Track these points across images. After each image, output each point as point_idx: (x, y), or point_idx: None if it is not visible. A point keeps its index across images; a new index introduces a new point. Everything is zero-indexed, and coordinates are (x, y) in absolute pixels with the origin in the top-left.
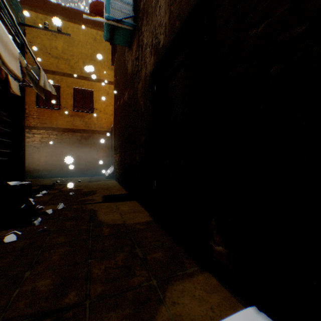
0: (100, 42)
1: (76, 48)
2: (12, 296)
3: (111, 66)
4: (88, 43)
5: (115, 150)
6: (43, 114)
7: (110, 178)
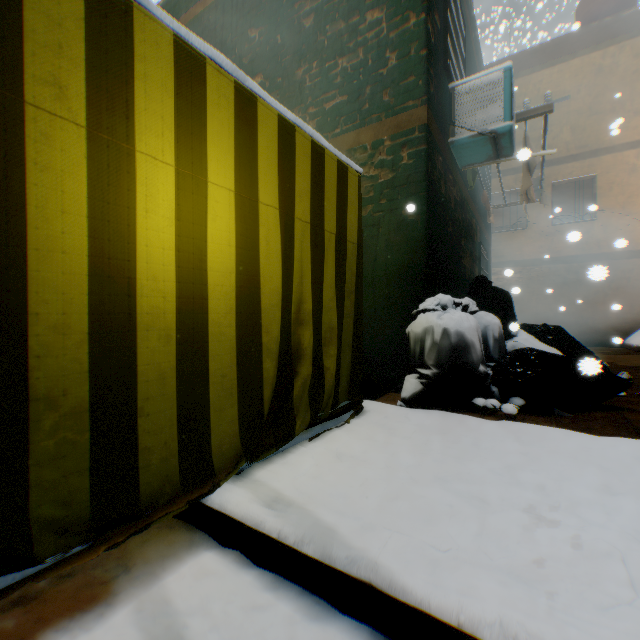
0: (608, 71)
1: (555, 109)
2: None
3: None
4: (580, 88)
5: None
6: (497, 243)
7: None
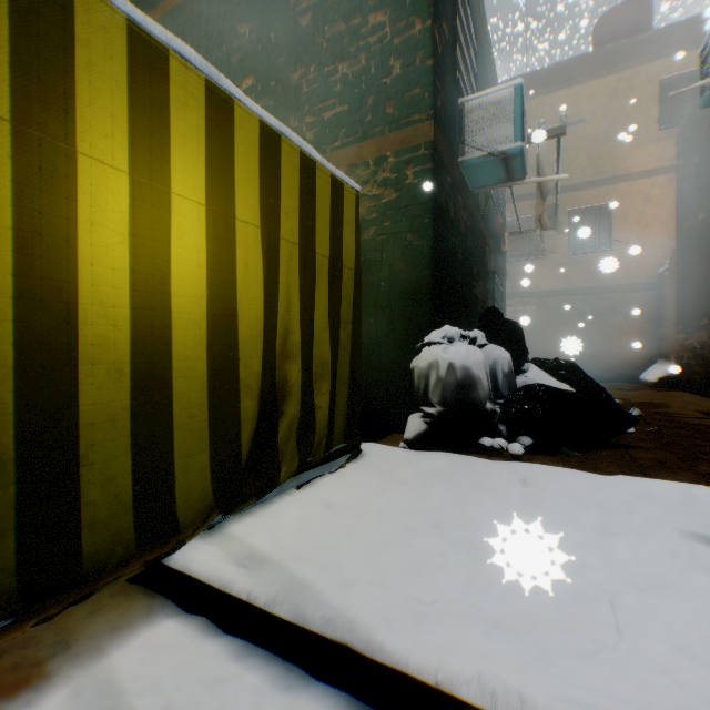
0: (624, 95)
1: (572, 133)
2: (709, 464)
3: (655, 135)
4: (597, 111)
5: (679, 323)
6: (514, 272)
7: (662, 387)
